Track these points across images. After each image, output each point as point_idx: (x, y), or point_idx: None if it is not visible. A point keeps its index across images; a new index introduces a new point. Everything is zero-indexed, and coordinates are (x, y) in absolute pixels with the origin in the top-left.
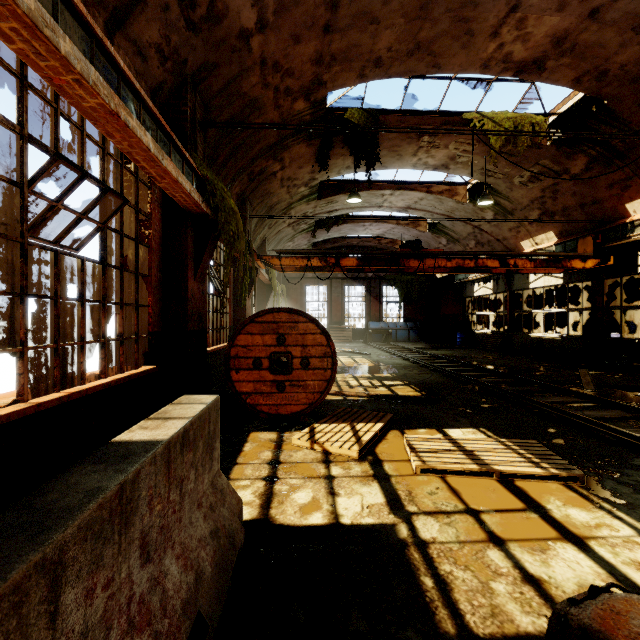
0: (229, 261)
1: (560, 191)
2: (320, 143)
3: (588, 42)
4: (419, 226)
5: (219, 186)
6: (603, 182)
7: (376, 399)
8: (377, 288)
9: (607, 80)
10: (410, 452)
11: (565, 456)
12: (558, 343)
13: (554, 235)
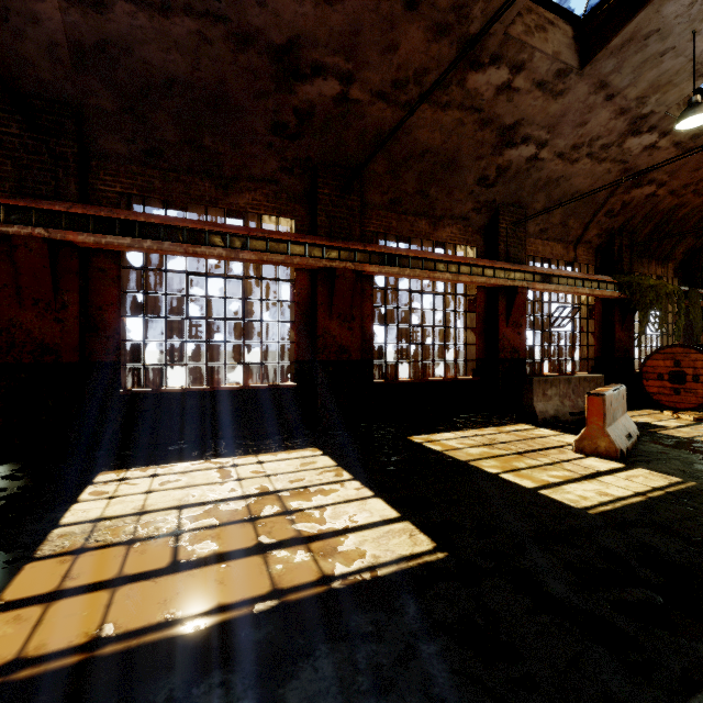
0: (644, 318)
1: None
2: None
3: None
4: None
5: (635, 280)
6: None
7: None
8: None
9: None
10: None
11: None
12: None
13: None
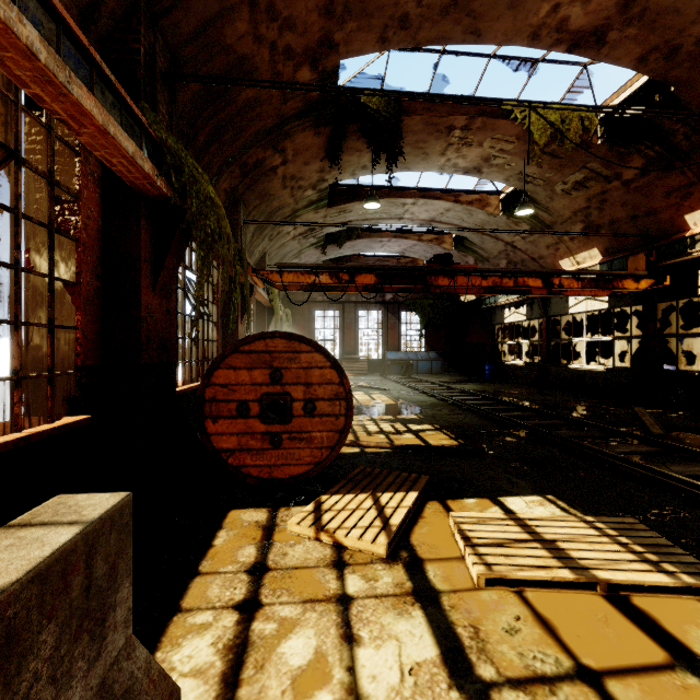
0: (205, 268)
1: (608, 201)
2: (331, 132)
3: (662, 6)
4: (444, 243)
5: (189, 162)
6: (660, 189)
7: (403, 451)
8: (396, 314)
9: (678, 59)
10: (464, 546)
11: (680, 543)
12: (603, 376)
13: (599, 253)
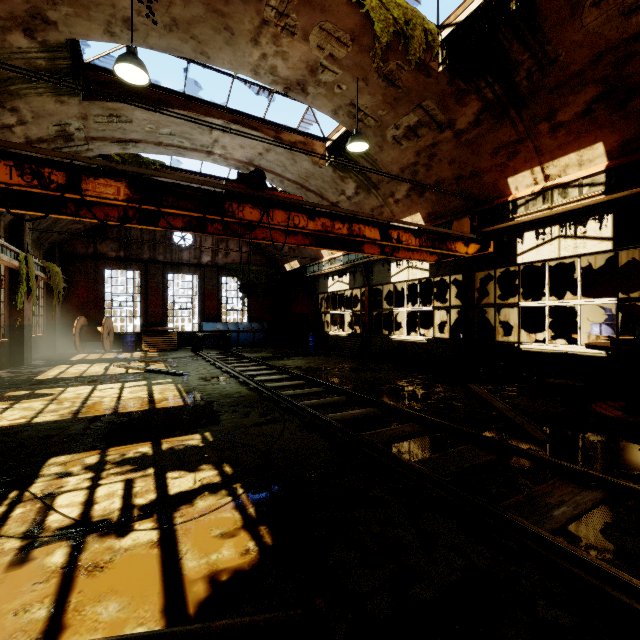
0: None
1: (437, 156)
2: None
3: None
4: None
5: None
6: (489, 145)
7: None
8: (214, 279)
9: None
10: None
11: None
12: (424, 347)
13: (421, 218)
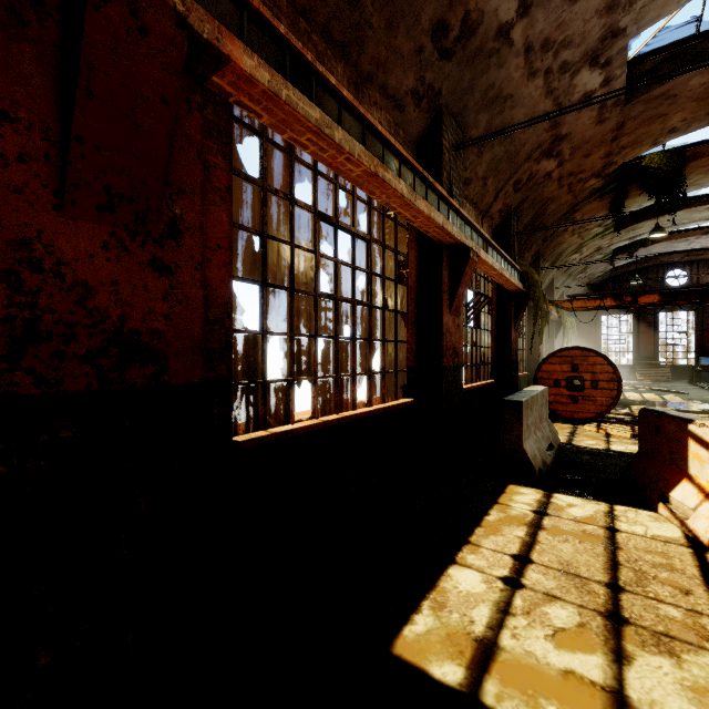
0: (535, 317)
1: None
2: (613, 194)
3: None
4: None
5: (529, 271)
6: None
7: None
8: None
9: None
10: None
11: None
12: None
13: None
